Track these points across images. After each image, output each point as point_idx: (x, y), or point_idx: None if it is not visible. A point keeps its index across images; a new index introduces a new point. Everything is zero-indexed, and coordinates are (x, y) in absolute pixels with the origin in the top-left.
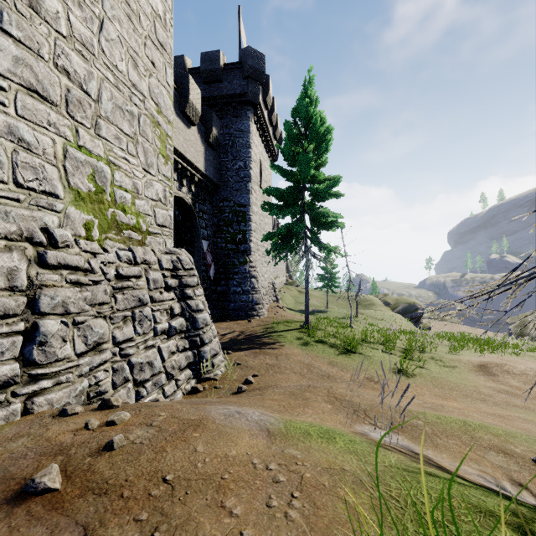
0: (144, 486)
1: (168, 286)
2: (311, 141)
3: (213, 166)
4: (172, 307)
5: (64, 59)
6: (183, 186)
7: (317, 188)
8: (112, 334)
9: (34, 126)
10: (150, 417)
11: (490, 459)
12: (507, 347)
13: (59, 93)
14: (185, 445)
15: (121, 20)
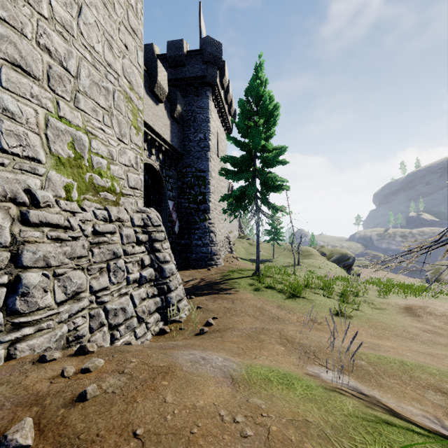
0: (115, 441)
1: (139, 241)
2: (261, 116)
3: (177, 137)
4: (143, 259)
5: (46, 38)
6: (152, 154)
7: (267, 157)
8: (89, 284)
9: (18, 98)
10: (122, 364)
11: (429, 398)
12: (426, 291)
13: (41, 69)
14: (155, 394)
15: (98, 7)
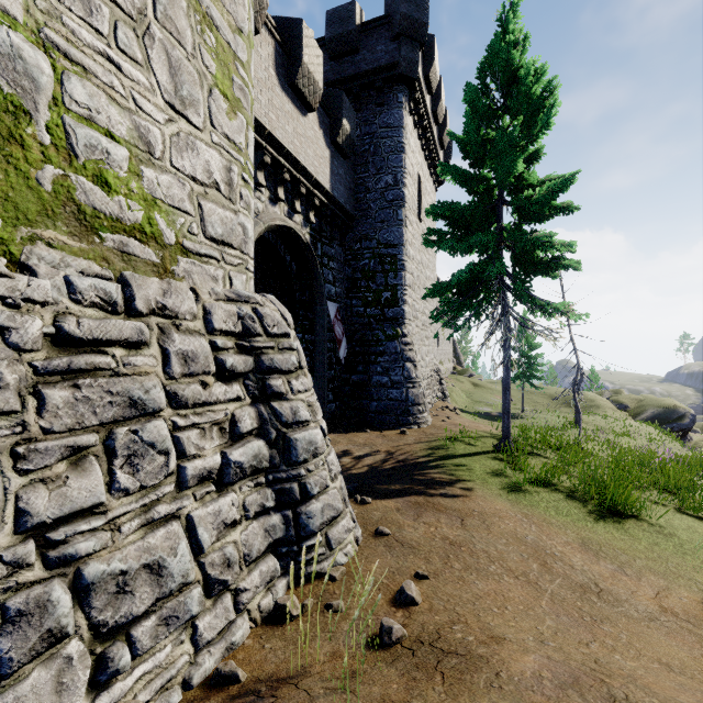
0: None
1: (227, 371)
2: (514, 114)
3: (344, 184)
4: (236, 418)
5: None
6: (296, 212)
7: (527, 199)
8: (17, 503)
9: None
10: None
11: None
12: None
13: None
14: None
15: None
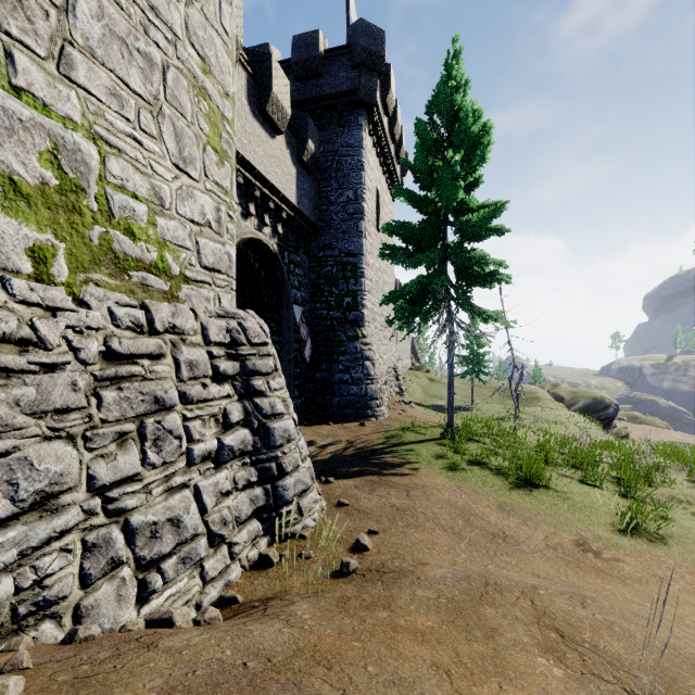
0: None
1: (220, 374)
2: (457, 148)
3: (309, 198)
4: (227, 411)
5: None
6: (265, 224)
7: (467, 221)
8: (88, 471)
9: None
10: None
11: None
12: None
13: None
14: None
15: None
